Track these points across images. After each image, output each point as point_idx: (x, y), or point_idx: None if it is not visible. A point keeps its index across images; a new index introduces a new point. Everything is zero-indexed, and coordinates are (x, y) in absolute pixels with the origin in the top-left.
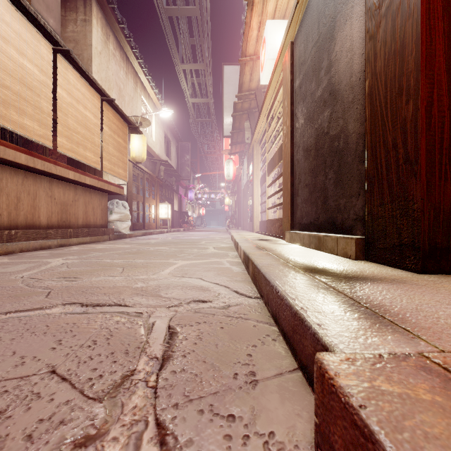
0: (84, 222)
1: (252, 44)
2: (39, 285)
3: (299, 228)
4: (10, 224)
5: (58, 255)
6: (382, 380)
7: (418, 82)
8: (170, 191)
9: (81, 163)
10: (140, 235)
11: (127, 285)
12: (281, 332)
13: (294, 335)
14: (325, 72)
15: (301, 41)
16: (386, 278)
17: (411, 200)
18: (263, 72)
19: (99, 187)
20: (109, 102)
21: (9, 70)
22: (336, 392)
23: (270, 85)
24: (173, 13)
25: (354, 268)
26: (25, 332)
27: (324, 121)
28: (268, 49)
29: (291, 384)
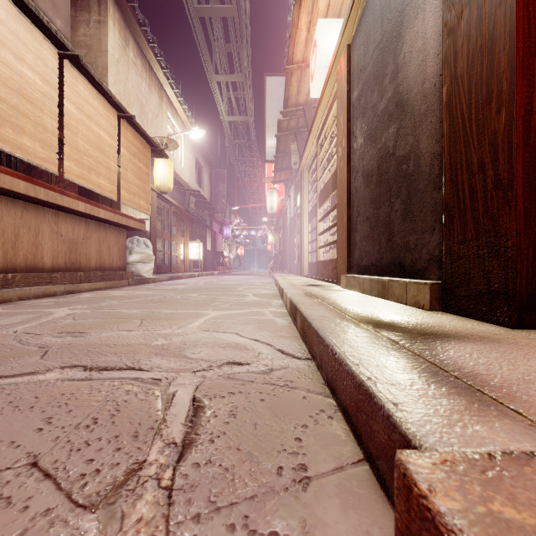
0: (97, 264)
1: (300, 48)
2: (34, 342)
3: (358, 271)
4: (7, 266)
5: (64, 304)
6: (503, 502)
7: (514, 84)
8: (202, 227)
9: (94, 193)
10: (166, 280)
11: (144, 341)
12: (339, 407)
13: (359, 414)
14: (390, 80)
15: (361, 42)
16: (473, 335)
17: (504, 235)
18: (313, 83)
19: (115, 221)
20: (128, 119)
21: (4, 78)
22: (433, 521)
23: (322, 98)
24: (205, 13)
25: (430, 322)
26: (7, 407)
27: (389, 139)
28: (319, 54)
29: (355, 483)
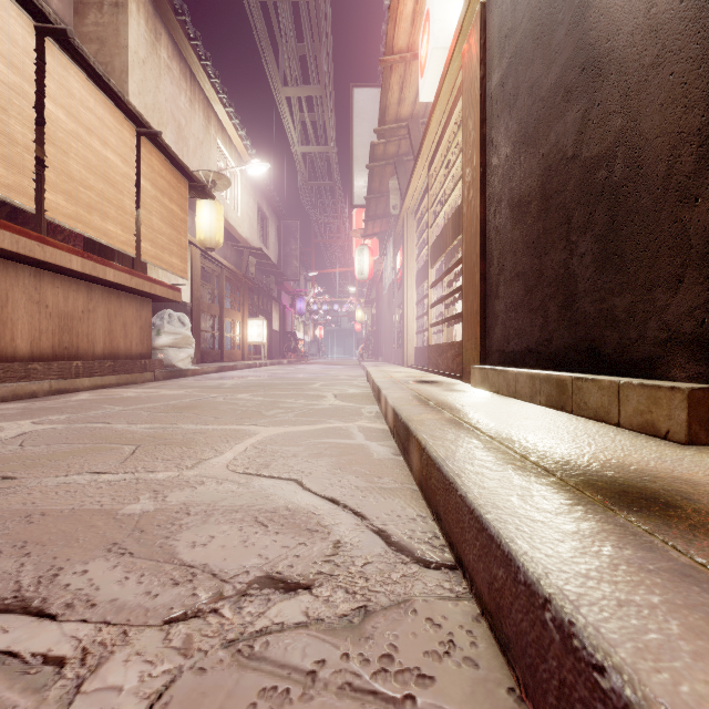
0: (106, 349)
1: (404, 28)
2: None
3: (501, 361)
4: None
5: (34, 412)
6: None
7: None
8: (267, 298)
9: (108, 248)
10: (213, 371)
11: (109, 504)
12: None
13: None
14: (568, 29)
15: None
16: None
17: None
18: (424, 77)
19: (132, 287)
20: (152, 138)
21: None
22: None
23: (437, 100)
24: None
25: None
26: None
27: (566, 134)
28: (434, 30)
29: None
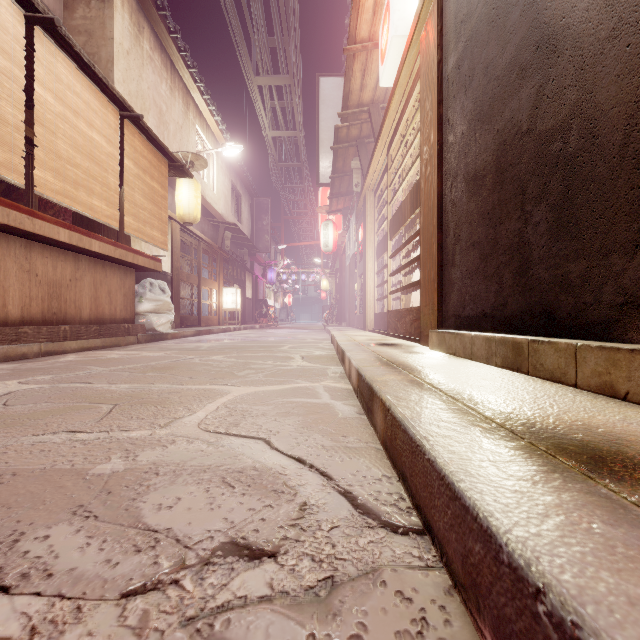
0: (92, 314)
1: (366, 19)
2: None
3: (457, 325)
4: None
5: (22, 373)
6: None
7: None
8: (241, 269)
9: (94, 222)
10: (191, 335)
11: (80, 464)
12: None
13: None
14: (522, 10)
15: None
16: None
17: None
18: (384, 63)
19: (116, 257)
20: (135, 121)
21: None
22: None
23: (396, 85)
24: None
25: None
26: None
27: (520, 109)
28: (394, 19)
29: None
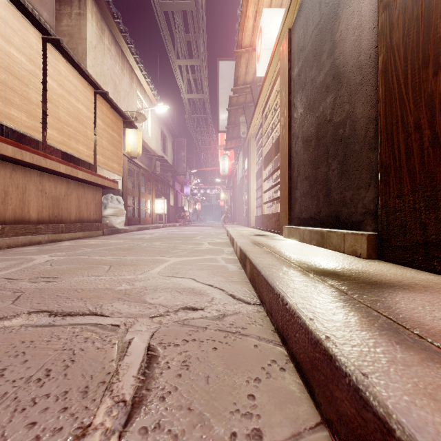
0: (77, 217)
1: (248, 34)
2: (10, 287)
3: (298, 223)
4: None
5: (46, 251)
6: None
7: None
8: (166, 186)
9: (75, 158)
10: (135, 230)
11: (109, 286)
12: (291, 358)
13: (315, 372)
14: (327, 56)
15: (301, 26)
16: (416, 285)
17: None
18: (259, 63)
19: (92, 181)
20: (103, 95)
21: None
22: None
23: (266, 76)
24: (168, 7)
25: (371, 270)
26: None
27: (326, 108)
28: (264, 39)
29: None
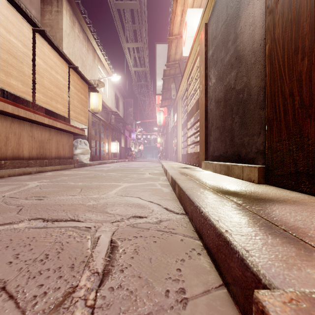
0: (56, 155)
1: (177, 26)
2: (14, 203)
3: (212, 159)
4: (1, 156)
5: (35, 179)
6: None
7: (313, 41)
8: (119, 133)
9: (54, 113)
10: (97, 164)
11: (82, 202)
12: (205, 247)
13: (219, 254)
14: (232, 43)
15: (213, 21)
16: (288, 200)
17: (306, 137)
18: (185, 47)
19: (66, 129)
20: (74, 69)
21: None
22: None
23: (190, 56)
24: (120, 6)
25: (259, 191)
26: None
27: (231, 79)
28: (188, 29)
29: (218, 303)
